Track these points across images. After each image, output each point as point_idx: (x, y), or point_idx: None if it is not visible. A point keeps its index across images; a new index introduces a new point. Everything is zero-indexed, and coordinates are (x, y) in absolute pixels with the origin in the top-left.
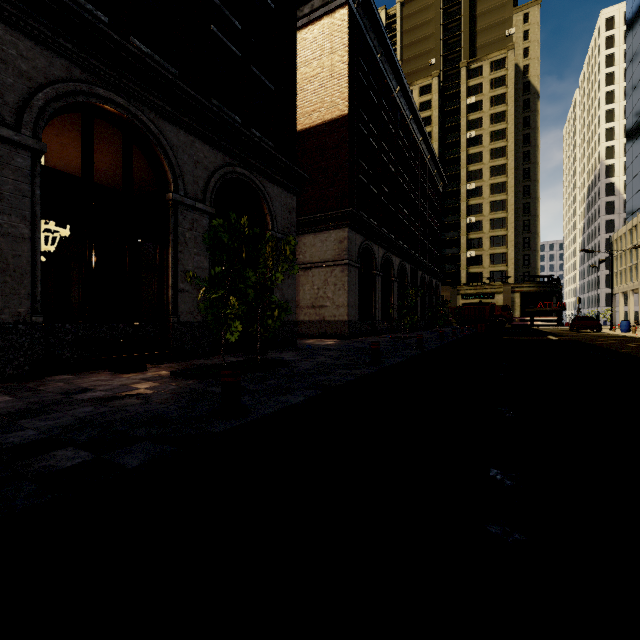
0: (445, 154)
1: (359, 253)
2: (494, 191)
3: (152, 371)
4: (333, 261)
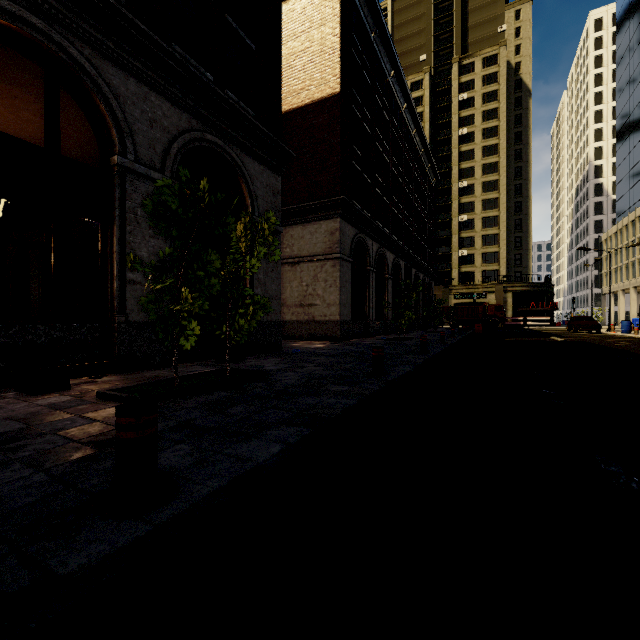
0: (437, 151)
1: (352, 246)
2: (486, 189)
3: (77, 390)
4: (323, 255)
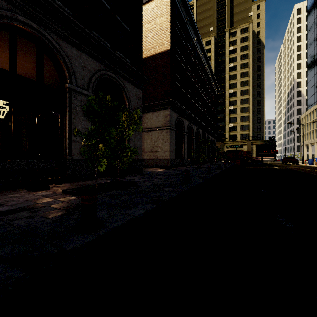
0: (218, 75)
1: (176, 123)
2: (242, 94)
3: (52, 189)
4: (162, 127)
